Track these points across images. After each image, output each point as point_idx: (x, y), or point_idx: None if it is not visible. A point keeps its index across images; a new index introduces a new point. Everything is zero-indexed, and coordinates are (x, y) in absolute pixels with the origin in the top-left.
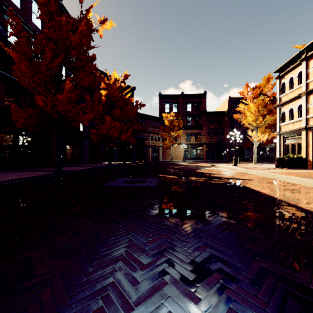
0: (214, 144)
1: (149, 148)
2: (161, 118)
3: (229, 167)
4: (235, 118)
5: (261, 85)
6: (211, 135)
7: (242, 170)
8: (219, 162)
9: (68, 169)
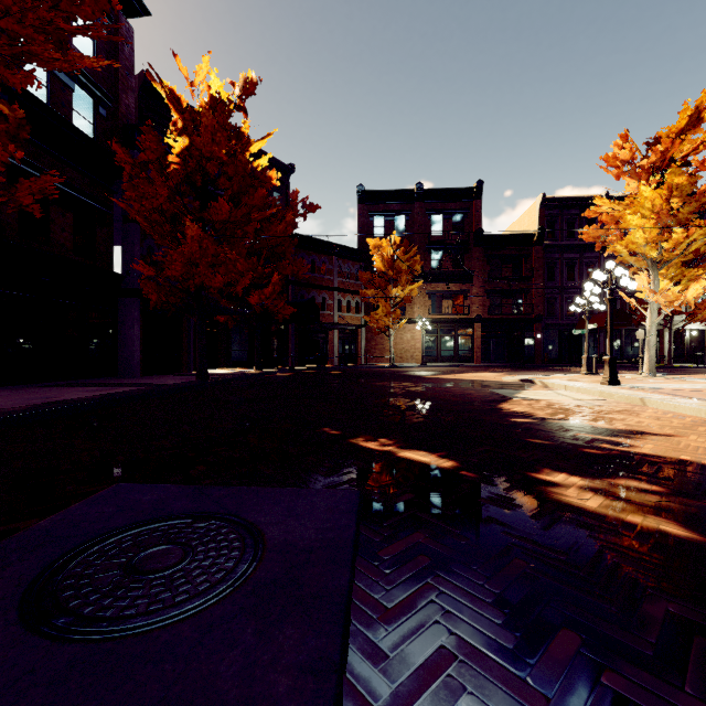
0: (504, 319)
1: (333, 331)
2: (364, 251)
3: (612, 393)
4: (587, 237)
5: (675, 132)
6: (495, 298)
7: (704, 411)
8: (521, 367)
9: None
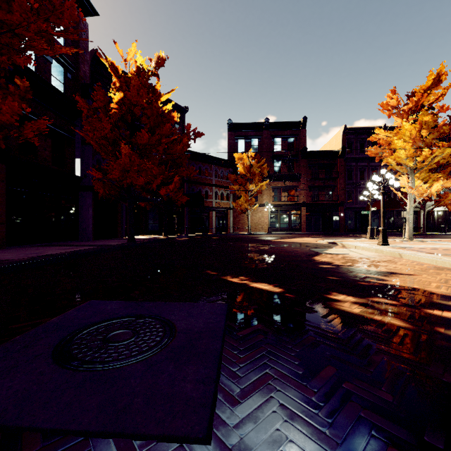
0: (320, 204)
1: (212, 211)
2: (232, 161)
3: (382, 250)
4: (371, 153)
5: (424, 88)
6: (314, 191)
7: (435, 260)
8: (330, 234)
9: (9, 256)
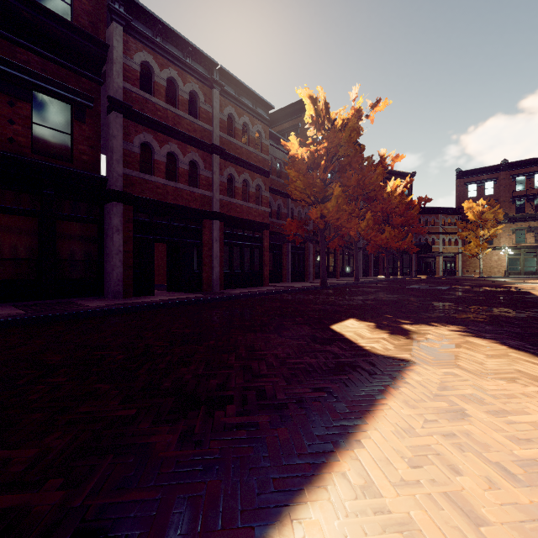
0: None
1: (439, 256)
2: (460, 208)
3: None
4: None
5: None
6: None
7: None
8: None
9: None
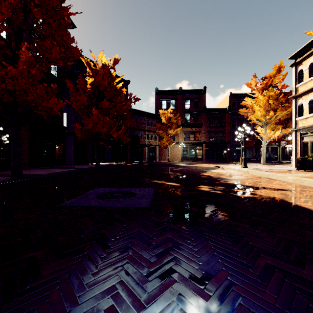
0: (215, 143)
1: (145, 147)
2: (158, 115)
3: (240, 170)
4: (241, 113)
5: (272, 75)
6: (211, 134)
7: (261, 174)
8: (220, 162)
9: (38, 172)
